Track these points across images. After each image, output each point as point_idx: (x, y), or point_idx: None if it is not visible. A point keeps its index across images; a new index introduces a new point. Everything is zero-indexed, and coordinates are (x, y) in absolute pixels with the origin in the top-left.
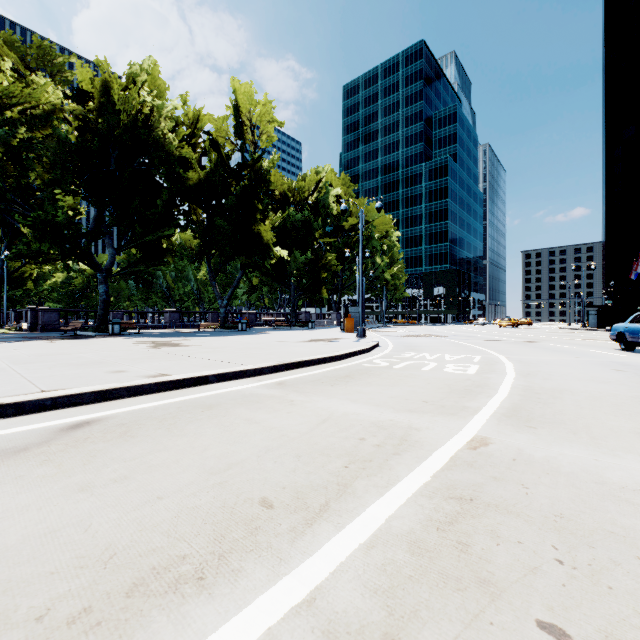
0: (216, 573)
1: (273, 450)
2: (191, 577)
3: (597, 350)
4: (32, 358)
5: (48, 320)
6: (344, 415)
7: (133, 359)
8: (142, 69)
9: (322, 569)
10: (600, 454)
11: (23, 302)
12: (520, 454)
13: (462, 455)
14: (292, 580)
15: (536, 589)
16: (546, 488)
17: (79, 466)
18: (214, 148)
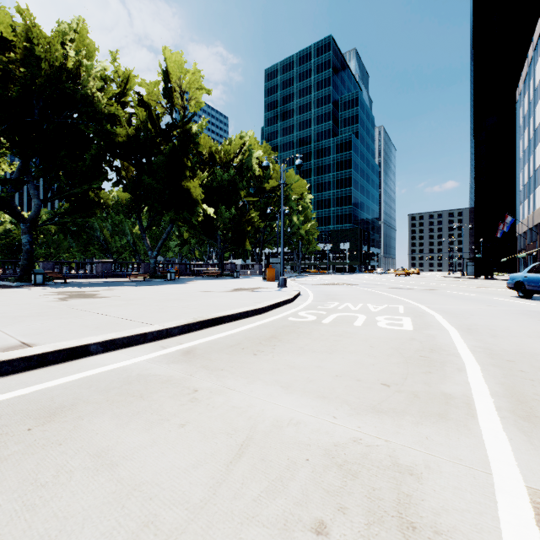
0: None
1: None
2: None
3: (499, 298)
4: None
5: None
6: (275, 428)
7: (15, 317)
8: (69, 25)
9: None
10: None
11: None
12: None
13: None
14: None
15: None
16: None
17: None
18: (144, 109)
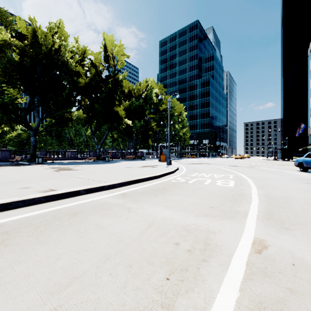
0: None
1: (110, 259)
2: None
3: (289, 171)
4: None
5: (4, 155)
6: (163, 220)
7: (40, 179)
8: (55, 24)
9: None
10: None
11: None
12: (294, 258)
13: (253, 260)
14: None
15: None
16: None
17: None
18: (93, 67)
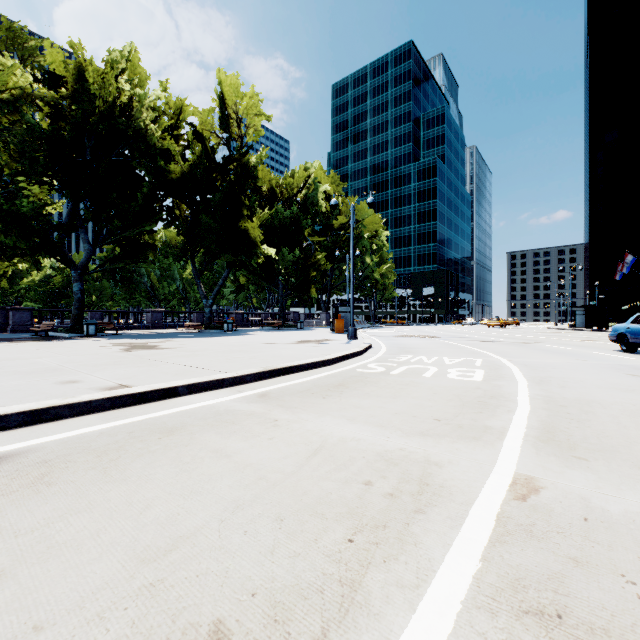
0: None
1: (244, 507)
2: None
3: (598, 352)
4: None
5: (19, 320)
6: (341, 442)
7: (96, 365)
8: (121, 55)
9: None
10: None
11: None
12: (589, 508)
13: (511, 512)
14: None
15: None
16: None
17: None
18: (198, 141)
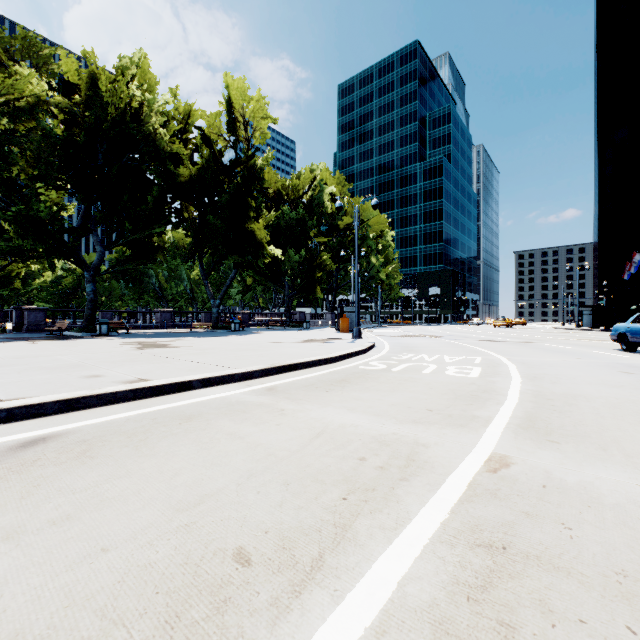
0: None
1: (257, 475)
2: None
3: (598, 351)
4: (4, 361)
5: (34, 320)
6: (341, 427)
7: (114, 362)
8: (131, 62)
9: None
10: None
11: (10, 302)
12: (549, 478)
13: (482, 480)
14: None
15: None
16: (593, 529)
17: (14, 501)
18: (206, 144)
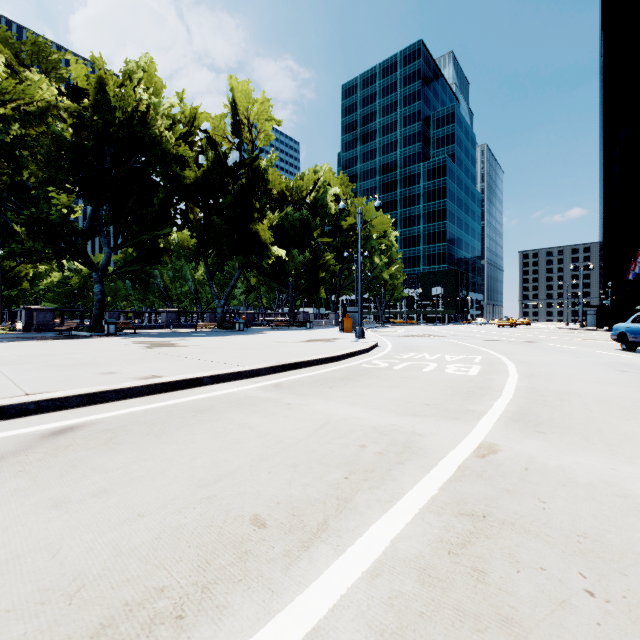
0: (198, 610)
1: (267, 459)
2: (168, 615)
3: (598, 350)
4: (22, 359)
5: (43, 320)
6: (343, 419)
7: (126, 360)
8: (138, 66)
9: (320, 604)
10: (617, 462)
11: (18, 302)
12: (532, 463)
13: (470, 464)
14: (285, 619)
15: (567, 629)
16: (564, 502)
17: (56, 478)
18: (211, 146)
